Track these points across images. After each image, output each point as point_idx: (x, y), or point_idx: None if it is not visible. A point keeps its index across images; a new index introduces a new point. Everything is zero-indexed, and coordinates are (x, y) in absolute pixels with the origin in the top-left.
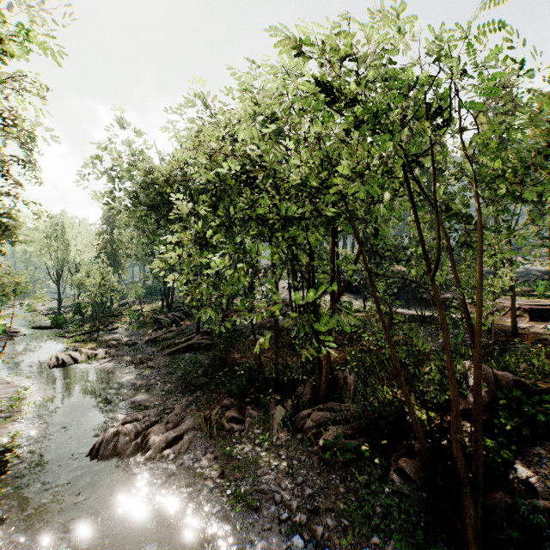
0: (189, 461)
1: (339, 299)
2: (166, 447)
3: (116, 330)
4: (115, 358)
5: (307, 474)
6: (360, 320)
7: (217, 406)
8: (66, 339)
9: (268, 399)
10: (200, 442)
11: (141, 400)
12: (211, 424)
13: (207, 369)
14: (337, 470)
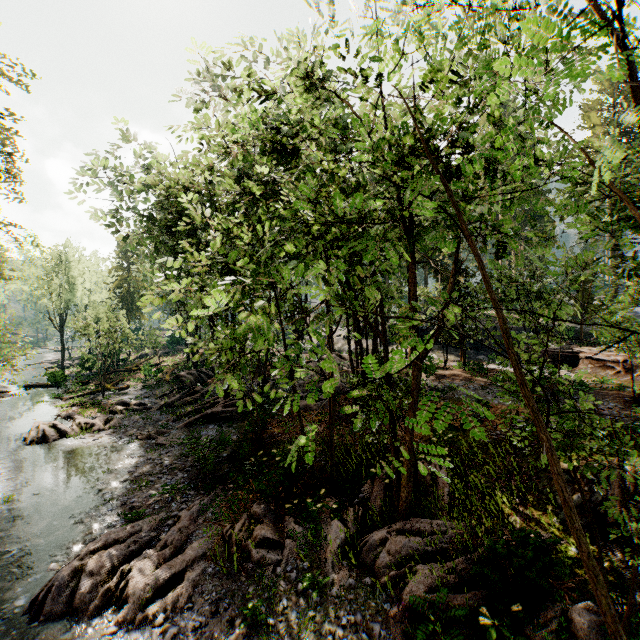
0: (187, 628)
1: None
2: (154, 596)
3: (127, 390)
4: (116, 431)
5: None
6: (442, 381)
7: (244, 514)
8: (62, 402)
9: (319, 507)
10: (211, 584)
11: (135, 501)
12: (232, 548)
13: (234, 451)
14: None
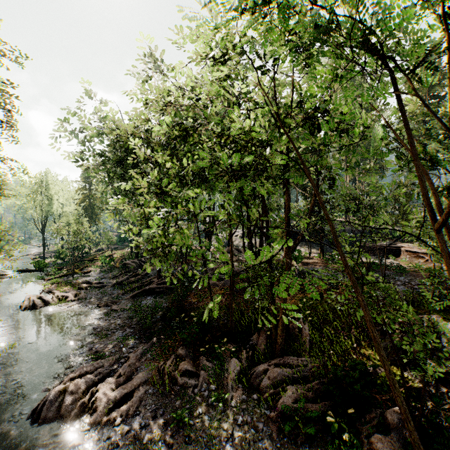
0: (136, 427)
1: None
2: (114, 407)
3: (89, 273)
4: (83, 301)
5: (266, 449)
6: (307, 266)
7: (172, 355)
8: (44, 282)
9: (222, 350)
10: (151, 400)
11: (98, 347)
12: (164, 377)
13: (165, 314)
14: (299, 444)
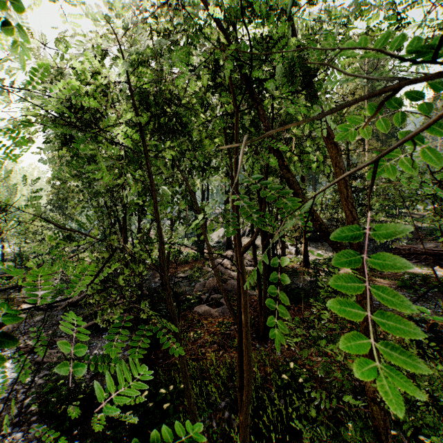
0: None
1: (307, 251)
2: None
3: None
4: None
5: None
6: None
7: None
8: None
9: None
10: None
11: None
12: None
13: None
14: None
